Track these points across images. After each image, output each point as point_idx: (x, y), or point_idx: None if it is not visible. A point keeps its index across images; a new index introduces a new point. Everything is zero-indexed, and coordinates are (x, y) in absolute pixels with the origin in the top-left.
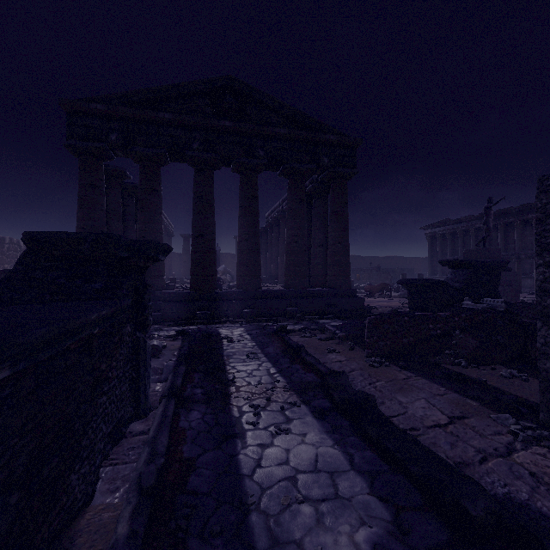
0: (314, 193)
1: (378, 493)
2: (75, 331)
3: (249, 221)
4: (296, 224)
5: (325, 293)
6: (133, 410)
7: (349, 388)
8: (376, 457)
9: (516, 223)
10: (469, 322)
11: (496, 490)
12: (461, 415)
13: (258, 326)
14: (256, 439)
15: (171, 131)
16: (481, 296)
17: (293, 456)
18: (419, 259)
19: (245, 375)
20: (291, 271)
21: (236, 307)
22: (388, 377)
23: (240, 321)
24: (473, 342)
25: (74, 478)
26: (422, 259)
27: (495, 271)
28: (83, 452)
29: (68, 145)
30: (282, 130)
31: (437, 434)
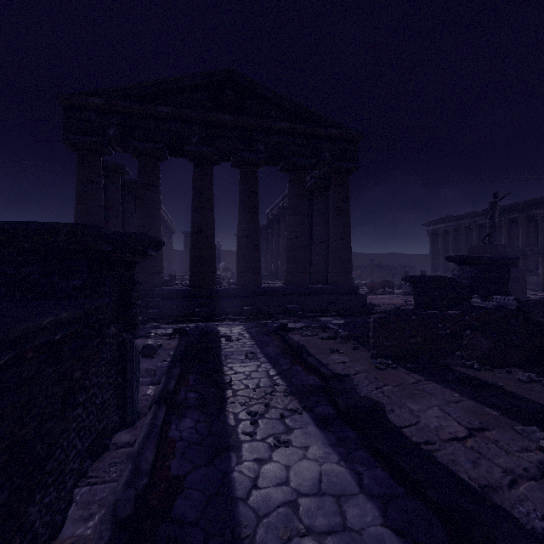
0: (315, 189)
1: (393, 524)
2: (17, 340)
3: (249, 216)
4: (297, 220)
5: (326, 290)
6: (119, 418)
7: (354, 394)
8: (388, 477)
9: (520, 219)
10: (480, 321)
11: (533, 523)
12: (481, 426)
13: (258, 324)
14: (253, 453)
15: (170, 126)
16: (490, 293)
17: (294, 475)
18: (421, 256)
19: (243, 378)
20: (292, 268)
21: (236, 304)
22: (395, 381)
23: (239, 319)
24: (486, 343)
25: (33, 510)
26: (423, 255)
27: (505, 268)
28: (48, 477)
29: (65, 140)
30: (282, 123)
31: (456, 449)
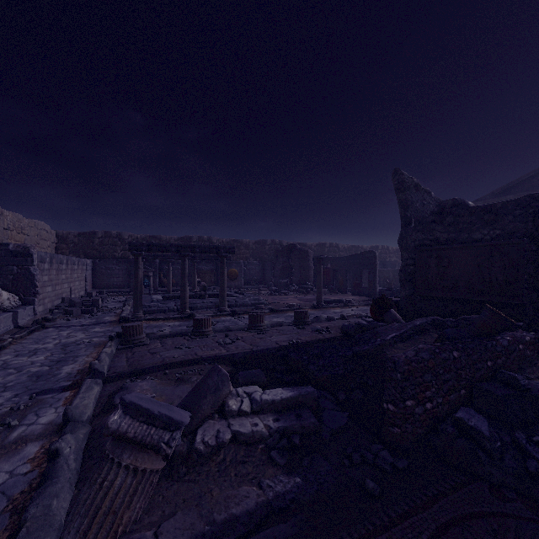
0: None
1: None
2: None
3: None
4: None
5: None
6: None
7: None
8: None
9: None
10: None
11: None
12: None
13: None
14: None
15: None
16: None
17: None
18: None
19: None
20: None
21: None
22: None
23: None
24: None
25: None
26: None
27: None
28: None
29: None
30: None
31: None
